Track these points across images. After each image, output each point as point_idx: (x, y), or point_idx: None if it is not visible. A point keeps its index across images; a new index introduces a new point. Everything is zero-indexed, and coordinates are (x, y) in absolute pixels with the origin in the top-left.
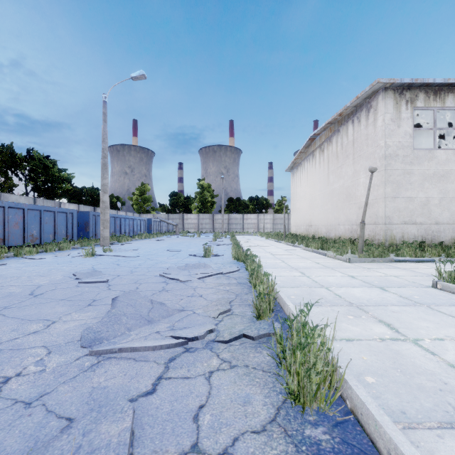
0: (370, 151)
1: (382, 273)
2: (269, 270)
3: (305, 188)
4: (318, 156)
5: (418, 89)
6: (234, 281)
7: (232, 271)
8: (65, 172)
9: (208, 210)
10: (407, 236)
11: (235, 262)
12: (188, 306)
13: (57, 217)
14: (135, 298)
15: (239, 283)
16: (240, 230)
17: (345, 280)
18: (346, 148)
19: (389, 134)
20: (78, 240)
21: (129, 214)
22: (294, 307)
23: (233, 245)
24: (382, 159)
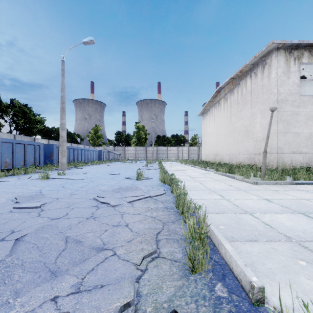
0: (265, 97)
1: (291, 196)
2: (191, 193)
3: (212, 128)
4: (223, 103)
5: (303, 49)
6: (161, 205)
7: (159, 195)
8: (39, 116)
9: (143, 144)
10: (295, 162)
11: (162, 185)
12: (109, 241)
13: (26, 148)
14: (47, 235)
15: (165, 207)
16: (165, 158)
17: (264, 204)
18: (245, 96)
19: (281, 84)
20: (44, 166)
21: (86, 147)
22: (235, 252)
23: (160, 170)
24: (276, 103)
